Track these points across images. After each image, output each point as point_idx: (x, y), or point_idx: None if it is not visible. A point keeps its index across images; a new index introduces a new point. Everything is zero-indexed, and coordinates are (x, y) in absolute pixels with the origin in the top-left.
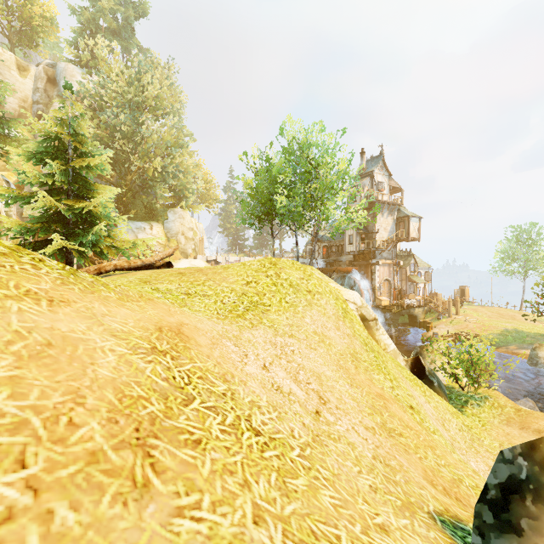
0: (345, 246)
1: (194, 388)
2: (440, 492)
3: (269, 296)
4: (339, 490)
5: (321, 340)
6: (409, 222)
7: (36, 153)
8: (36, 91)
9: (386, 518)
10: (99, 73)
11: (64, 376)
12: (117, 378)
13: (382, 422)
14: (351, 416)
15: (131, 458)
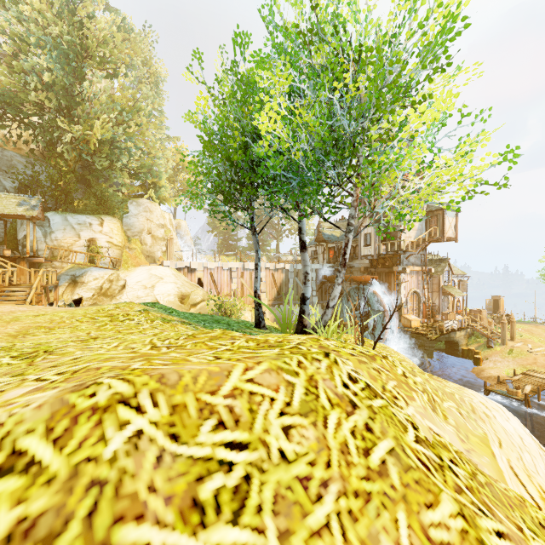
0: (360, 247)
1: None
2: None
3: None
4: None
5: None
6: (444, 216)
7: None
8: None
9: None
10: None
11: None
12: None
13: None
14: None
15: None
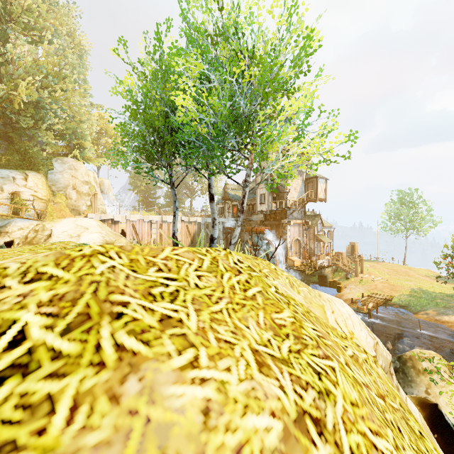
0: (257, 205)
1: None
2: None
3: None
4: None
5: None
6: (317, 183)
7: None
8: None
9: None
10: None
11: None
12: None
13: None
14: None
15: None
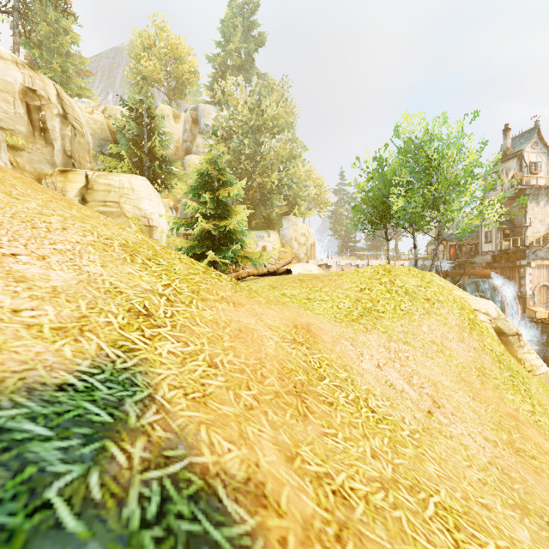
0: (480, 244)
1: (324, 371)
2: None
3: (382, 303)
4: (444, 469)
5: (440, 350)
6: None
7: (195, 188)
8: (184, 132)
9: (491, 503)
10: (228, 108)
11: (252, 349)
12: (277, 356)
13: (508, 439)
14: (468, 425)
15: (295, 400)
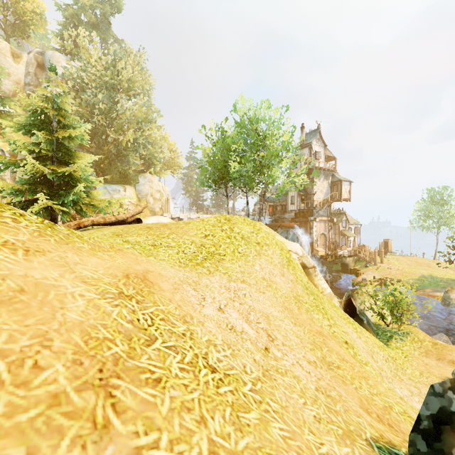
0: (288, 205)
1: (156, 329)
2: (375, 419)
3: (224, 247)
4: (287, 421)
5: (269, 285)
6: (341, 185)
7: (25, 125)
8: (27, 75)
9: (330, 448)
10: (80, 59)
11: (33, 320)
12: (85, 321)
13: (322, 356)
14: (295, 352)
15: (93, 399)
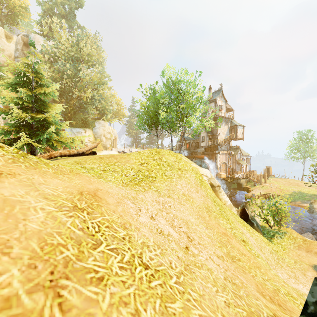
0: (200, 142)
1: (102, 235)
2: (268, 301)
3: (155, 171)
4: (204, 308)
5: (187, 199)
6: (237, 129)
7: (12, 84)
8: (16, 50)
9: None
10: (53, 39)
11: None
12: (43, 230)
13: (227, 251)
14: (208, 249)
15: (42, 300)
